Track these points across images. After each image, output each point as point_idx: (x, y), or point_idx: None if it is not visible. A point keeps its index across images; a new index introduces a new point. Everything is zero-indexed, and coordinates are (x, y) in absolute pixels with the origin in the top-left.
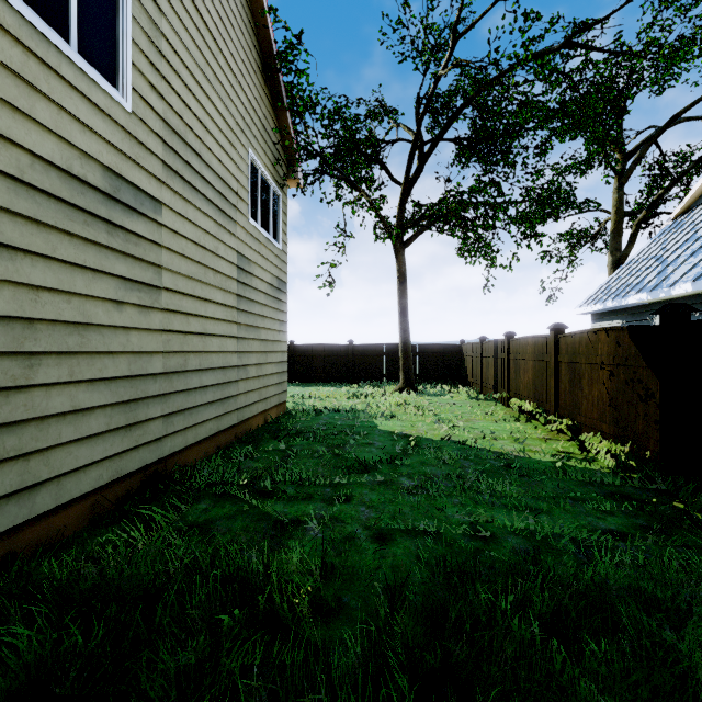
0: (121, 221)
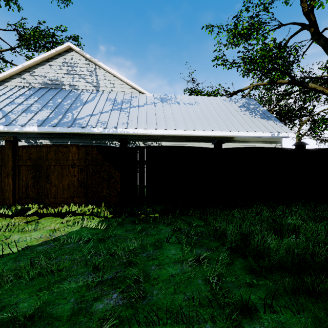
0: None
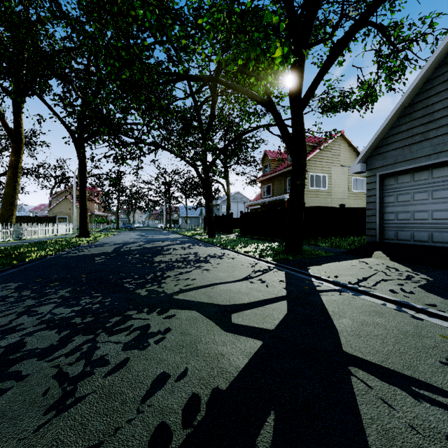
0: (326, 202)
